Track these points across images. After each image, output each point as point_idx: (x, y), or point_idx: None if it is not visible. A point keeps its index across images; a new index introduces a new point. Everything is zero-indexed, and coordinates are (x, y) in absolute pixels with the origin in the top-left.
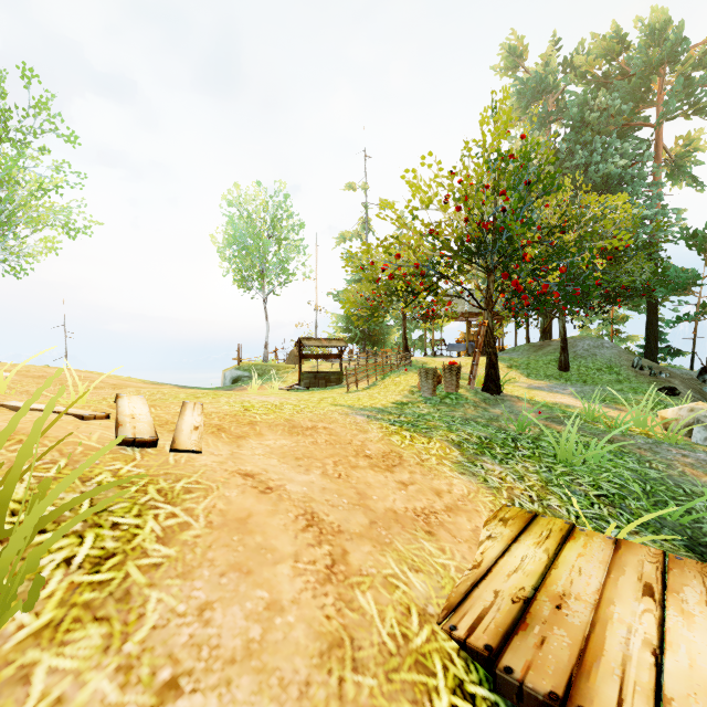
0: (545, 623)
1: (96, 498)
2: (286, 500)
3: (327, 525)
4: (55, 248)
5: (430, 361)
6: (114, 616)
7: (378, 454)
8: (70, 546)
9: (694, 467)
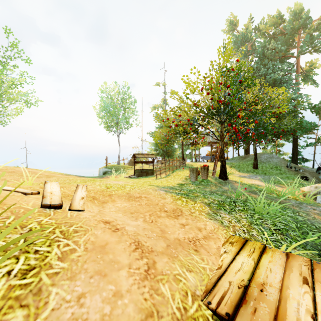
0: (255, 300)
1: (28, 237)
2: (125, 235)
3: (145, 247)
4: (21, 111)
5: (194, 164)
6: (31, 304)
7: (170, 210)
8: (11, 264)
9: (319, 215)
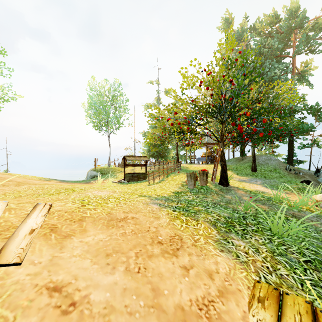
0: None
1: None
2: (86, 319)
3: None
4: None
5: (189, 166)
6: None
7: (166, 239)
8: None
9: None
